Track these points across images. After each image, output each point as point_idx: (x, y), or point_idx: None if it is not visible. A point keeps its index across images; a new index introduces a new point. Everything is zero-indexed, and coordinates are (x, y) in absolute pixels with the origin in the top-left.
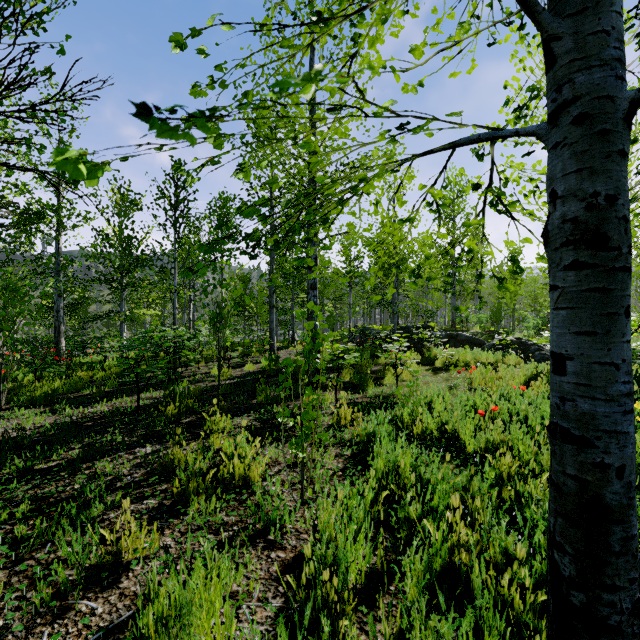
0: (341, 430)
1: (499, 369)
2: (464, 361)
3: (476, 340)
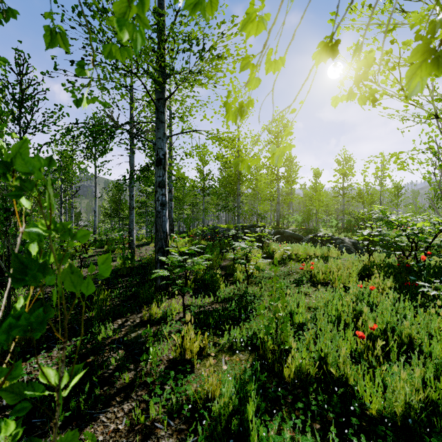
0: (184, 373)
1: (329, 262)
2: (297, 254)
3: (297, 236)
